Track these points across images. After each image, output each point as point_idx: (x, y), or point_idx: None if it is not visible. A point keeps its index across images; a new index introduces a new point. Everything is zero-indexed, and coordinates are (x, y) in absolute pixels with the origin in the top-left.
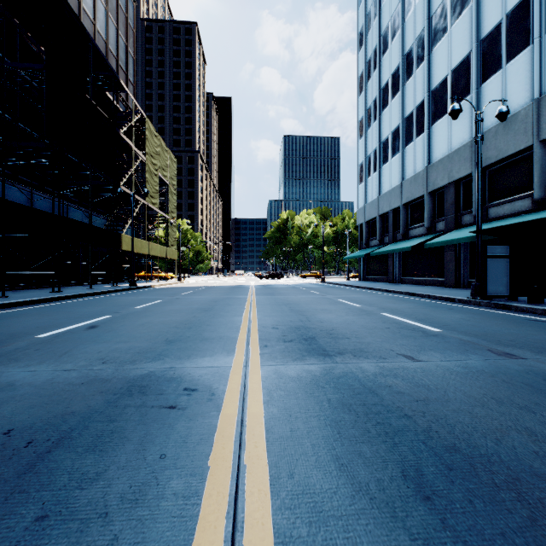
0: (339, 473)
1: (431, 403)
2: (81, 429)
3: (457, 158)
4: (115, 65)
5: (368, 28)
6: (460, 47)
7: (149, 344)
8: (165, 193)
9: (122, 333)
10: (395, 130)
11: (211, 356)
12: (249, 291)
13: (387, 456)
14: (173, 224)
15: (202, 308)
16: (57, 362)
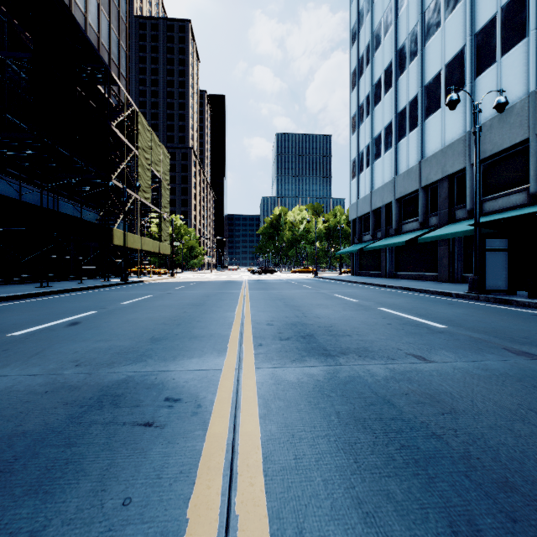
0: (366, 528)
1: (460, 416)
2: (28, 458)
3: (451, 152)
4: (107, 59)
5: (360, 25)
6: (454, 41)
7: (132, 343)
8: (158, 188)
9: (105, 330)
10: (388, 126)
11: (199, 356)
12: (242, 286)
13: (425, 499)
14: (166, 219)
15: (193, 303)
16: (24, 364)
